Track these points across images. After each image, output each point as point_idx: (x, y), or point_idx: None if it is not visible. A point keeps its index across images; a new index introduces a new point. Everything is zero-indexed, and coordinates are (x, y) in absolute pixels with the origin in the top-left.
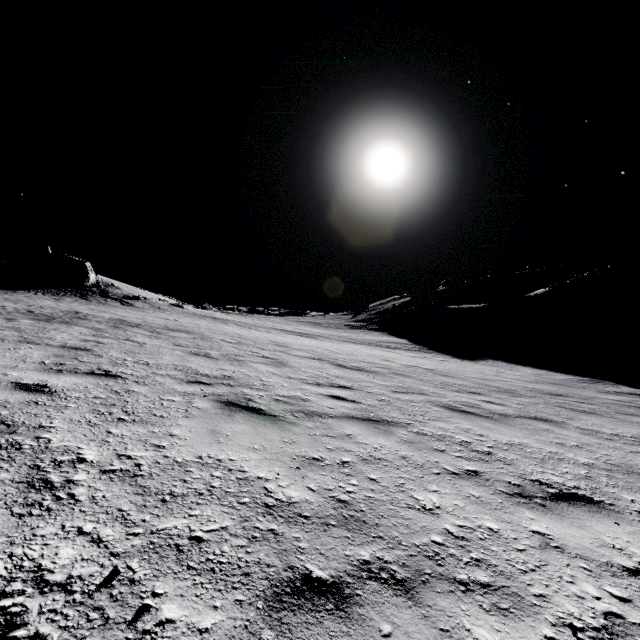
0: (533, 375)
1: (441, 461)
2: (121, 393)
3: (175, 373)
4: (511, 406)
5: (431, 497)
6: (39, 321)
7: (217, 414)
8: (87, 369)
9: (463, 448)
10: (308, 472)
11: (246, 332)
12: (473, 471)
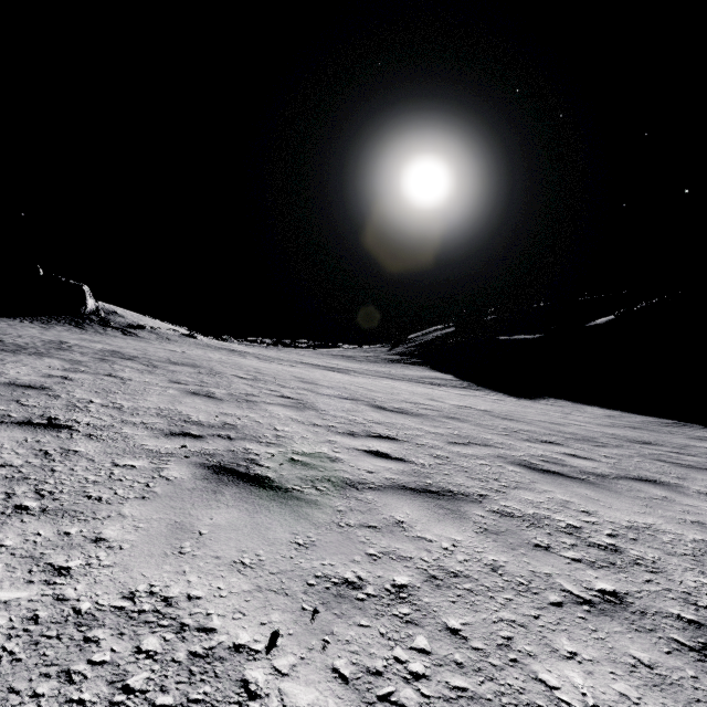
0: (605, 417)
1: (554, 572)
2: (52, 456)
3: (155, 421)
4: (601, 461)
5: (571, 676)
6: (2, 352)
7: (195, 490)
8: (23, 416)
9: (575, 540)
10: (335, 621)
11: (266, 366)
12: (611, 593)
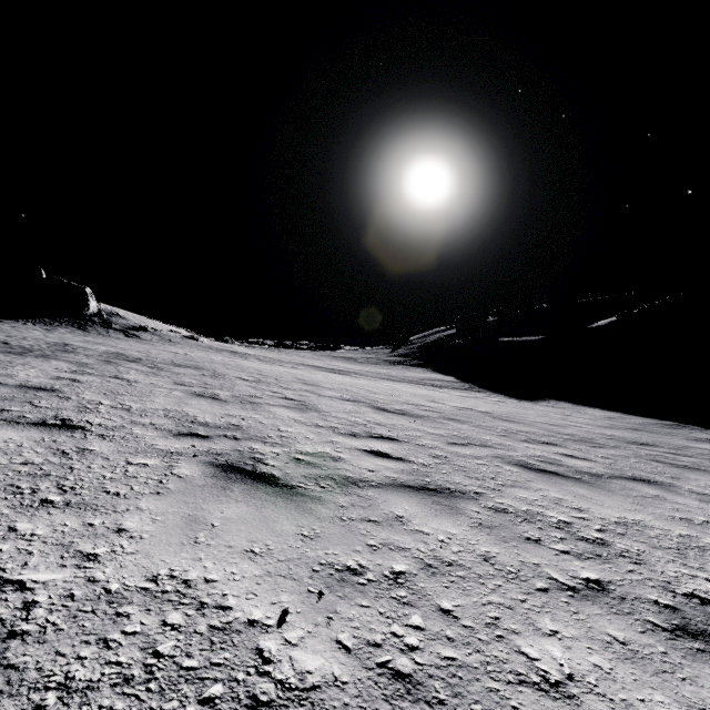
0: (605, 418)
1: (542, 562)
2: (70, 454)
3: (163, 422)
4: (598, 461)
5: (551, 650)
6: (9, 354)
7: (206, 487)
8: (37, 417)
9: (564, 534)
10: (338, 602)
11: (268, 368)
12: (595, 581)
